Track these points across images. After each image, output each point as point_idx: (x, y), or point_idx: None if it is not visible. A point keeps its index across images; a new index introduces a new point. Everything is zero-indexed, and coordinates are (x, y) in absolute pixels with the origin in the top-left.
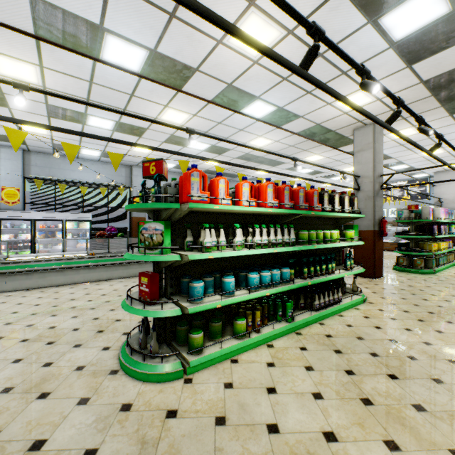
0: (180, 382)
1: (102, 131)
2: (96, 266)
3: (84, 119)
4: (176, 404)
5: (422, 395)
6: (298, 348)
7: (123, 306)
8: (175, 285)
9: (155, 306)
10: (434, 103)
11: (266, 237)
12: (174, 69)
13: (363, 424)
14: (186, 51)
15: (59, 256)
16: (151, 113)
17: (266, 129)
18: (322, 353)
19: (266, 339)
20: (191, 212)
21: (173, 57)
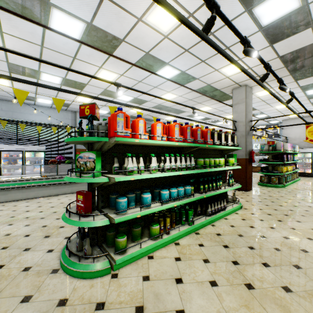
0: (108, 277)
1: (53, 85)
2: (47, 185)
3: (38, 75)
4: (104, 297)
5: (288, 279)
6: (198, 244)
7: (63, 218)
8: (105, 200)
9: (88, 218)
10: (286, 72)
11: (174, 163)
12: (106, 39)
13: (248, 306)
14: (115, 25)
15: (18, 178)
16: (89, 72)
17: (173, 87)
18: (215, 248)
19: (174, 239)
20: (118, 144)
21: (105, 29)
